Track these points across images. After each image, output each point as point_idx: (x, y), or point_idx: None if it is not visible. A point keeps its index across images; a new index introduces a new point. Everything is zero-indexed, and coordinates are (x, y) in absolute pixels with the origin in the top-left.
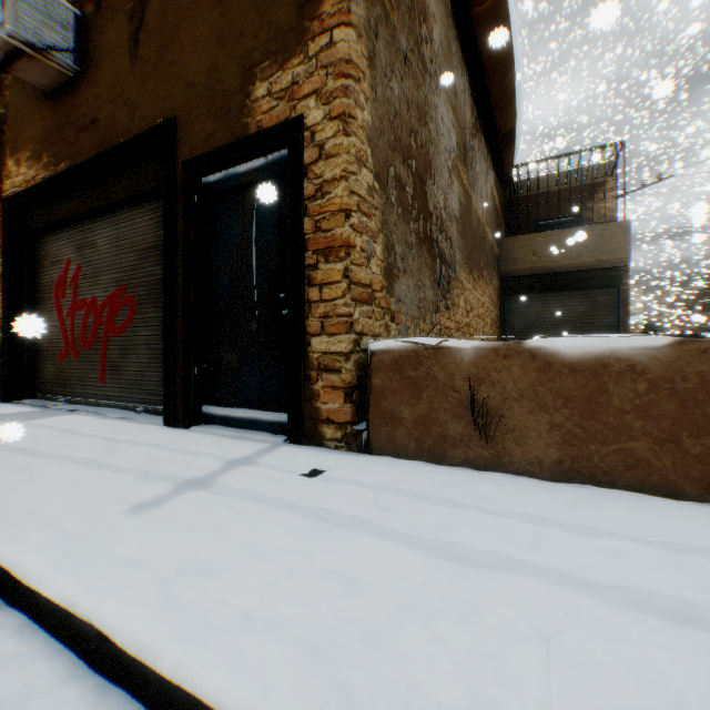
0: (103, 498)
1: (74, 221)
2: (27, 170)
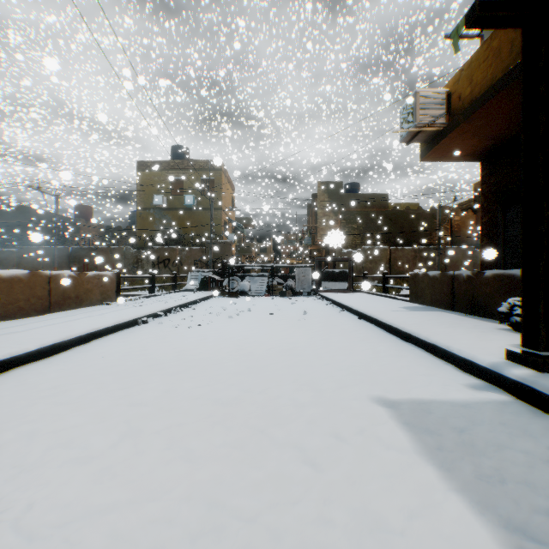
0: None
1: None
2: None
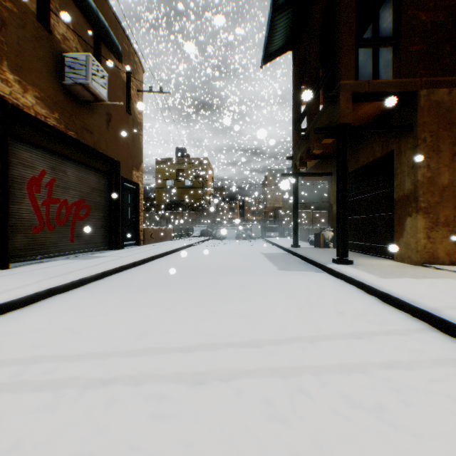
0: (167, 247)
1: (51, 150)
2: (35, 102)
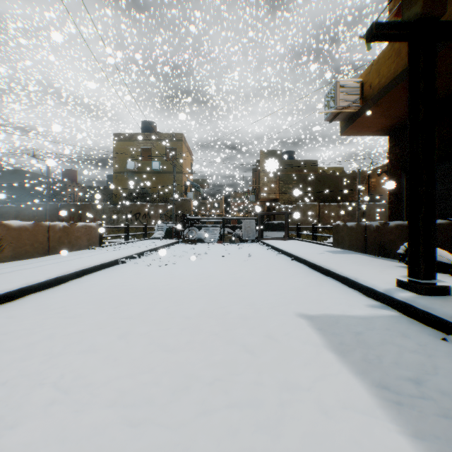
0: None
1: None
2: None
